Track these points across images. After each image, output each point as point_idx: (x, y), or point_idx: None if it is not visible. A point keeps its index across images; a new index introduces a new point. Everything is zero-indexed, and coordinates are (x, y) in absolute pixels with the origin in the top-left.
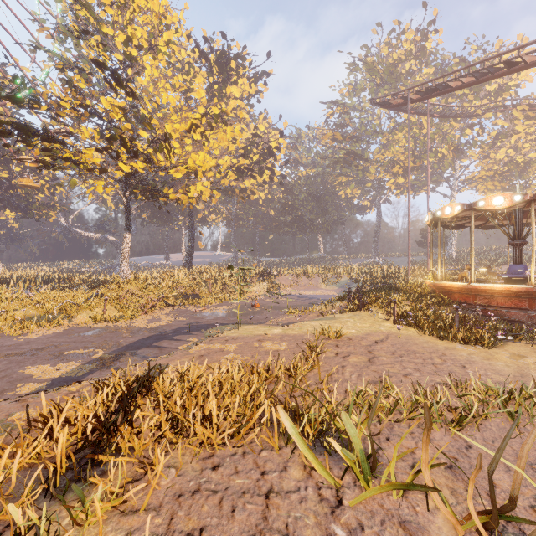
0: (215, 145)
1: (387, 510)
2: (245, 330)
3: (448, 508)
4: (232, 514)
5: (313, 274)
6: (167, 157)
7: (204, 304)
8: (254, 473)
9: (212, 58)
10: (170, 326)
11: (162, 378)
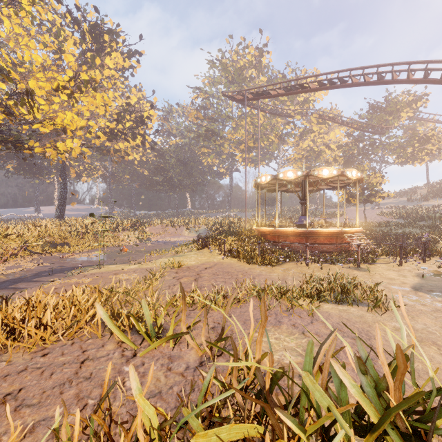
0: (83, 107)
1: (164, 353)
2: (107, 268)
3: (195, 343)
4: (50, 376)
5: (179, 224)
6: (29, 112)
7: (73, 251)
8: (77, 353)
9: (85, 26)
10: (31, 270)
11: (7, 305)
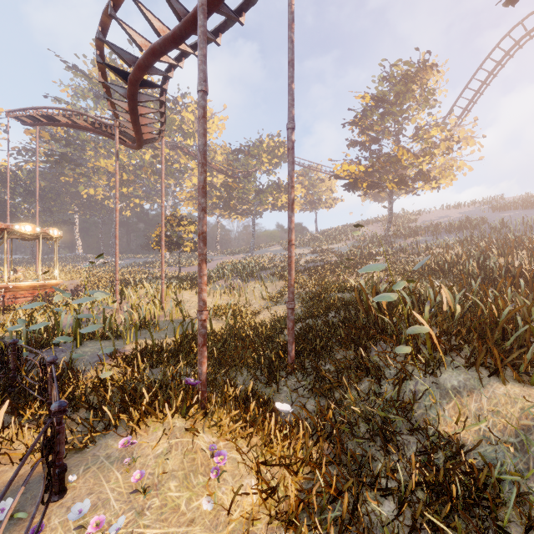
0: None
1: None
2: None
3: None
4: None
5: None
6: None
7: None
8: None
9: None
10: None
11: None
